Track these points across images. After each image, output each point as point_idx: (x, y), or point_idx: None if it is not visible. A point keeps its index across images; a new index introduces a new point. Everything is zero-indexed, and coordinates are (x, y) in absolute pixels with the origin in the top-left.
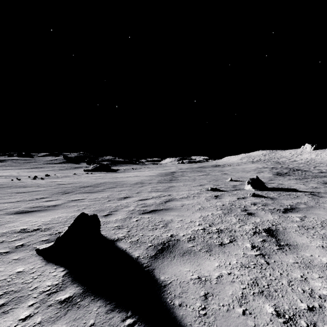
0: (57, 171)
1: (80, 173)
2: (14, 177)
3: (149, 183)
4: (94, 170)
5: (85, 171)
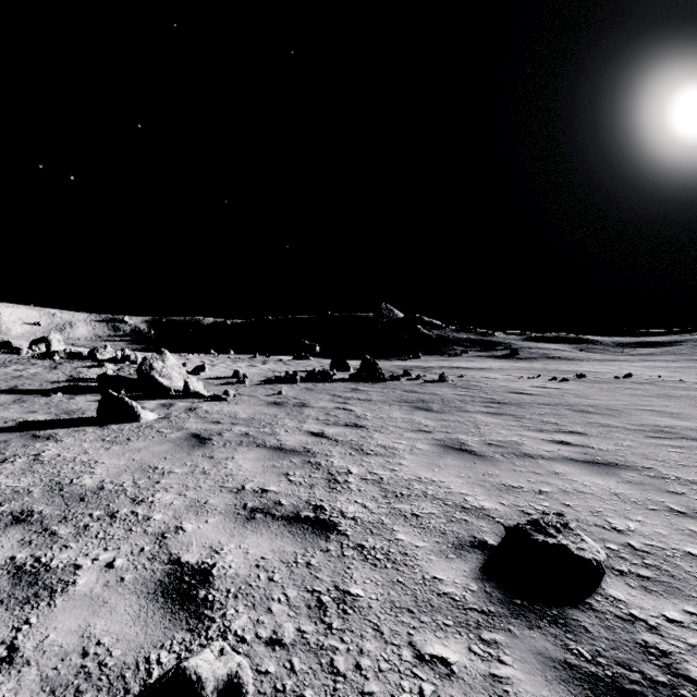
0: None
1: None
2: (558, 374)
3: (683, 436)
4: None
5: None
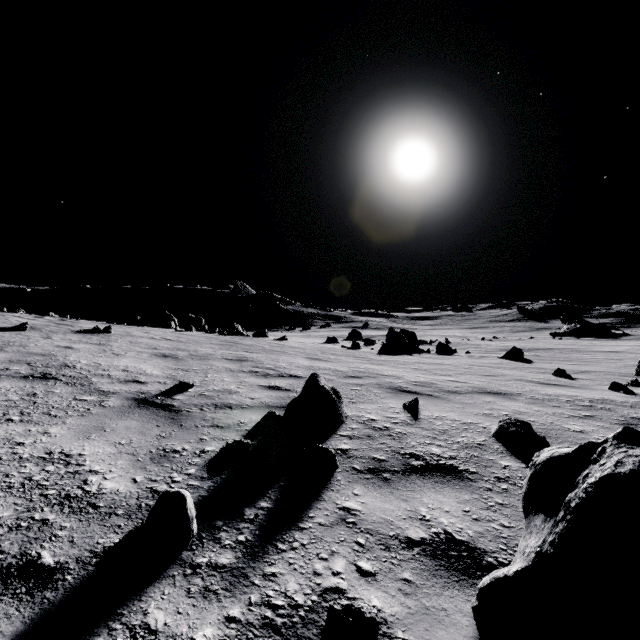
0: (507, 334)
1: (542, 338)
2: (461, 337)
3: (630, 352)
4: (569, 334)
5: (552, 336)
